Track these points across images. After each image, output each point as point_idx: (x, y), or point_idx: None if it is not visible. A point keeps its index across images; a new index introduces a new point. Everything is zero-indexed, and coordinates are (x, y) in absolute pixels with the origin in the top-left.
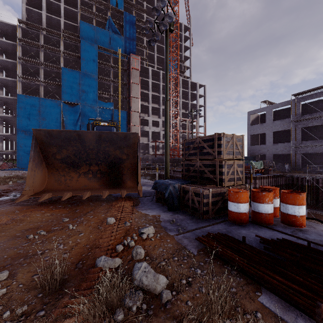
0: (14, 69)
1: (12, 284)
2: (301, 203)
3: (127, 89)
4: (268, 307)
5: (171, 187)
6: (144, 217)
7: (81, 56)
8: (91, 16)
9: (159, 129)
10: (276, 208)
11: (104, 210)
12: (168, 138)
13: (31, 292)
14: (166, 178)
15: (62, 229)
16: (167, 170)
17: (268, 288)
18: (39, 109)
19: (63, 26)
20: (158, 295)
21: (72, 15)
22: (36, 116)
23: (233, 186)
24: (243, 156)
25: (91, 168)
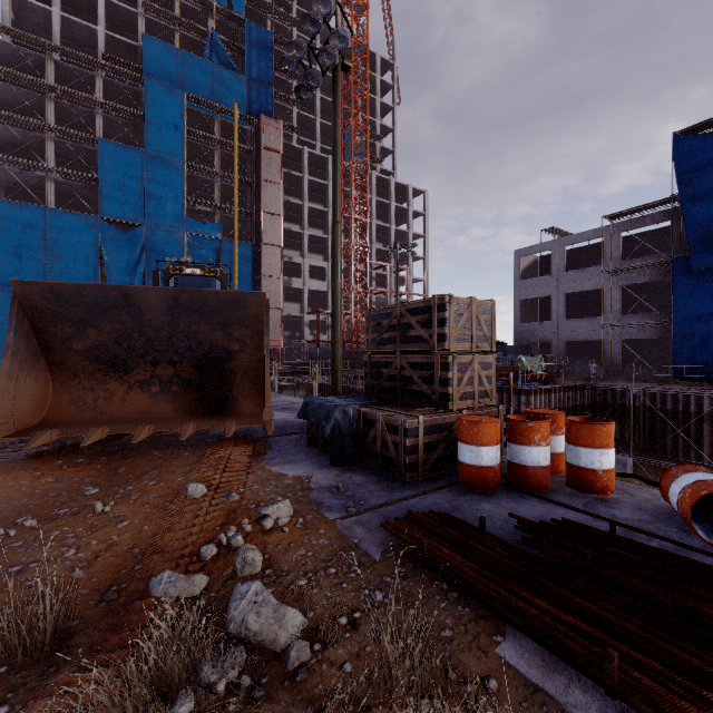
0: None
1: None
2: (605, 444)
3: (253, 193)
4: (514, 665)
5: (338, 414)
6: (274, 480)
7: (146, 116)
8: (170, 26)
9: (326, 286)
10: (558, 456)
11: (185, 466)
12: (338, 304)
13: None
14: (335, 393)
15: (77, 514)
16: (337, 376)
17: (518, 625)
18: (44, 234)
19: (103, 44)
20: (281, 655)
21: (126, 21)
22: (36, 252)
23: (471, 411)
24: (493, 346)
25: (158, 371)
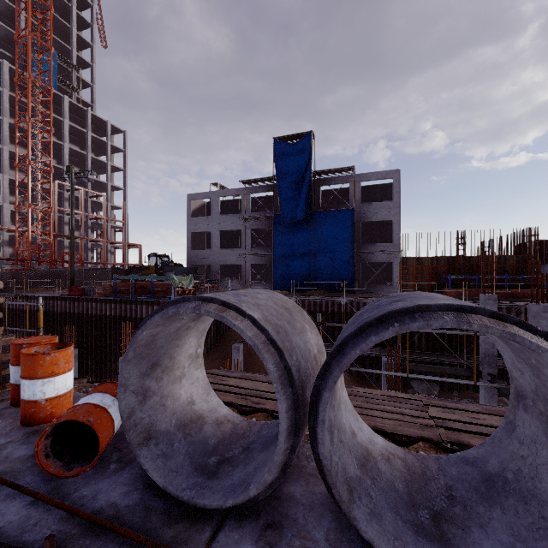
0: None
1: None
2: (50, 372)
3: None
4: None
5: None
6: None
7: None
8: None
9: (0, 199)
10: None
11: None
12: None
13: None
14: None
15: None
16: None
17: None
18: None
19: None
20: None
21: None
22: None
23: None
24: None
25: None
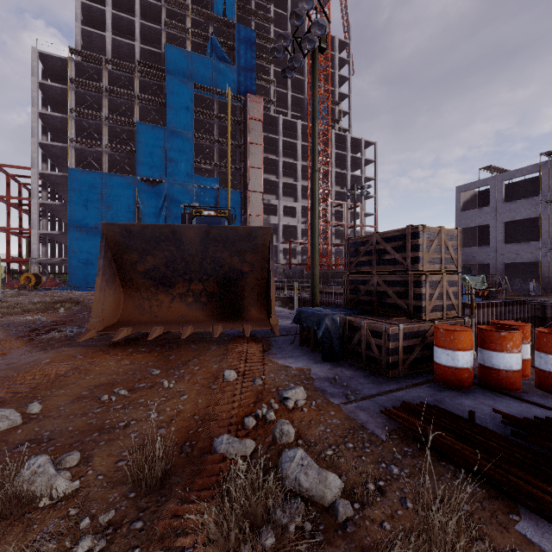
0: (64, 129)
1: (88, 475)
2: None
3: (241, 153)
4: (537, 543)
5: (328, 321)
6: (283, 371)
7: (167, 103)
8: (183, 36)
9: (296, 221)
10: (524, 361)
11: (216, 357)
12: (316, 235)
13: (117, 489)
14: (314, 304)
15: (152, 388)
16: (316, 291)
17: (532, 508)
18: (102, 191)
19: (138, 55)
20: (329, 509)
21: (153, 36)
22: (96, 203)
23: (441, 321)
24: (459, 266)
25: (192, 287)
